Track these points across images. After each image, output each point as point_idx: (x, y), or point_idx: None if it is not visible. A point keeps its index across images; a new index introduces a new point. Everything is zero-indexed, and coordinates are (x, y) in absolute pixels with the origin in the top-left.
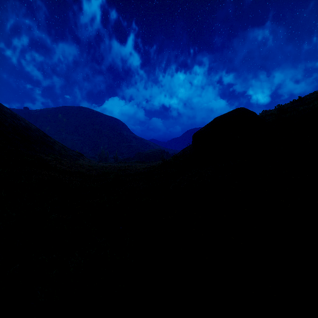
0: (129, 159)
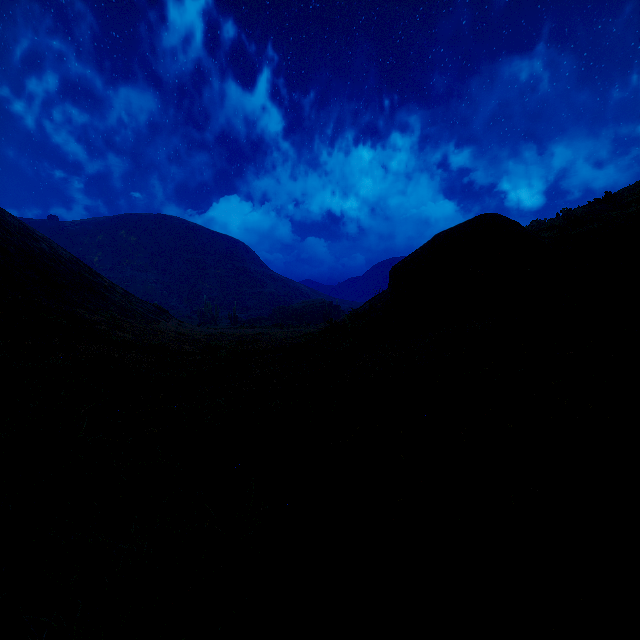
0: (261, 321)
